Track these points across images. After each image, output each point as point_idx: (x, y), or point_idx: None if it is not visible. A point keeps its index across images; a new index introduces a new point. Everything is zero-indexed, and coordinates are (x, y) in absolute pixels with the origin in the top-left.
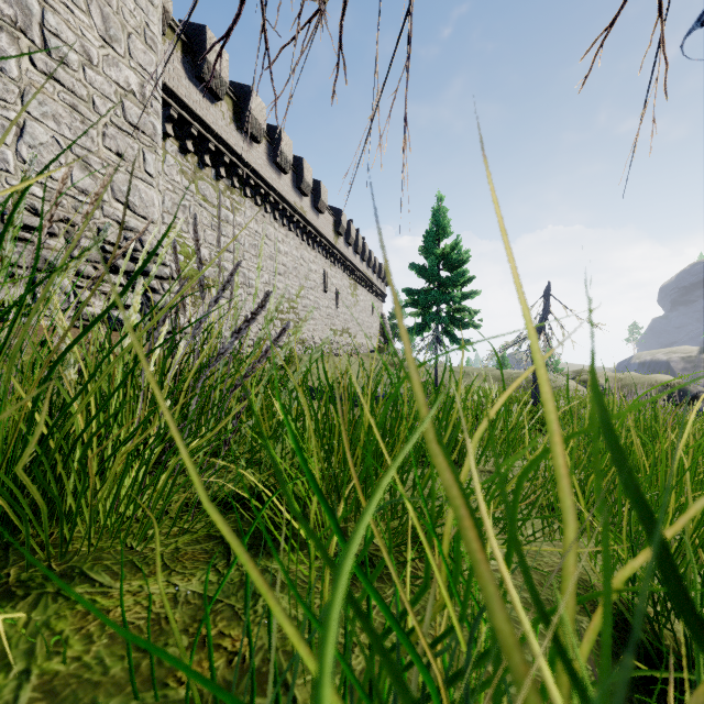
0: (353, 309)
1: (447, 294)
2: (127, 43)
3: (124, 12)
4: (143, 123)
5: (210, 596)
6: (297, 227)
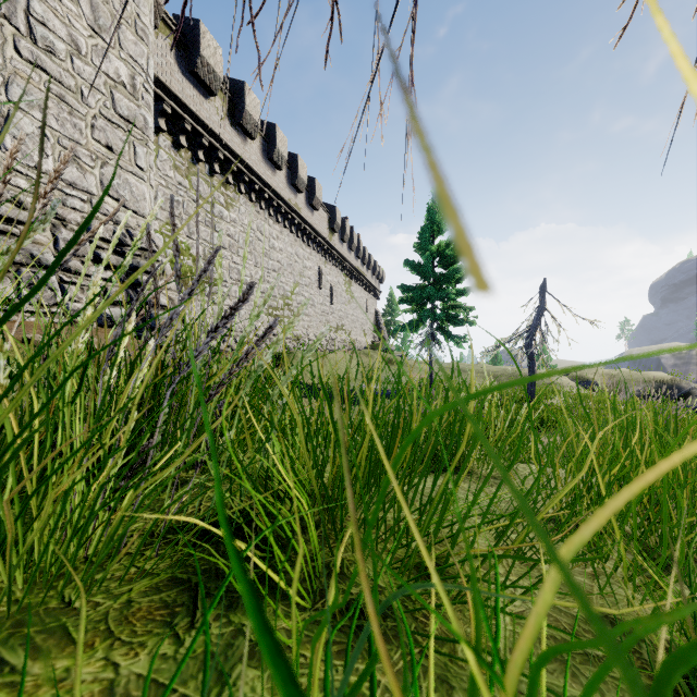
0: (348, 306)
1: (442, 290)
2: (117, 33)
3: (114, 2)
4: (134, 116)
5: (161, 682)
6: (292, 223)
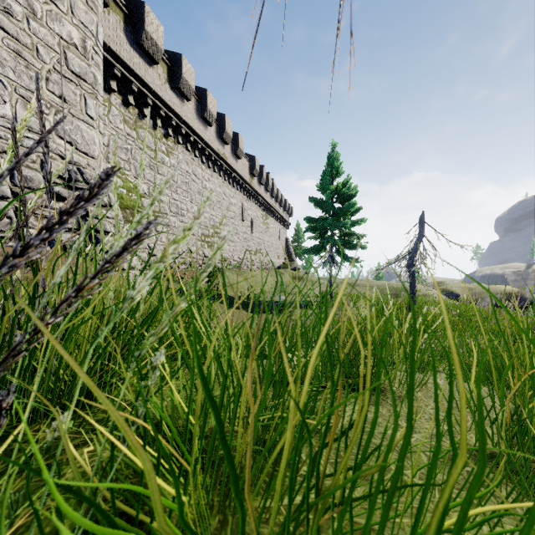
0: (264, 234)
1: (340, 221)
2: (69, 2)
3: None
4: (85, 73)
5: None
6: (220, 169)
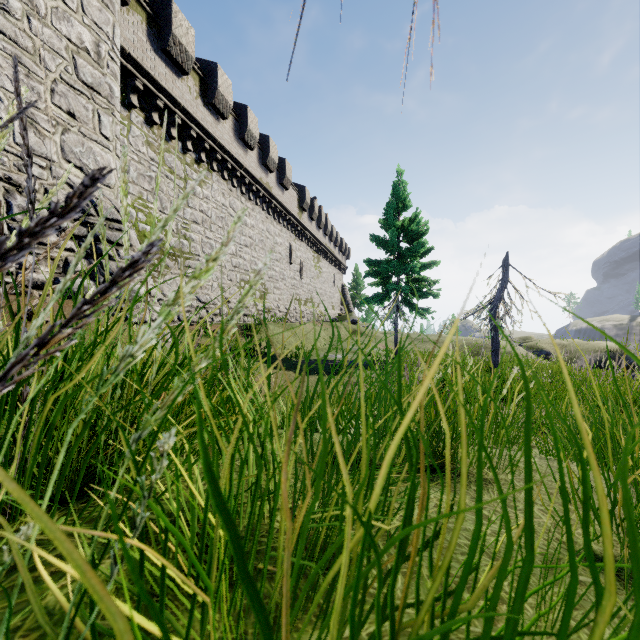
0: (316, 280)
1: (407, 264)
2: None
3: None
4: (98, 84)
5: None
6: (263, 201)
